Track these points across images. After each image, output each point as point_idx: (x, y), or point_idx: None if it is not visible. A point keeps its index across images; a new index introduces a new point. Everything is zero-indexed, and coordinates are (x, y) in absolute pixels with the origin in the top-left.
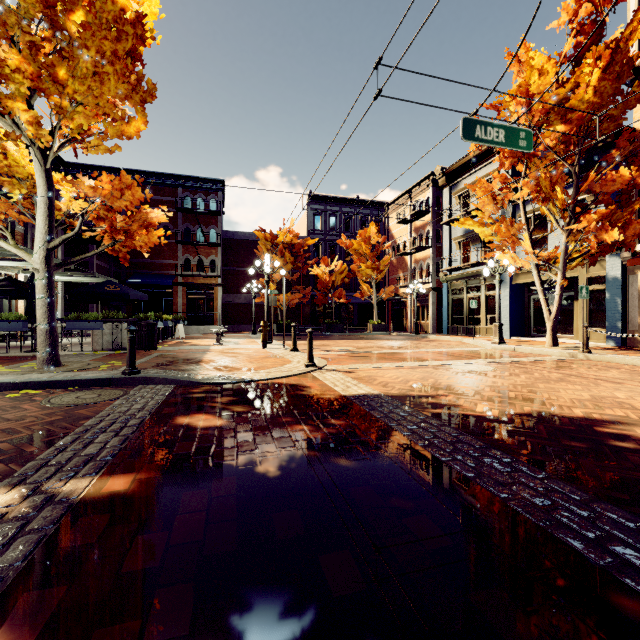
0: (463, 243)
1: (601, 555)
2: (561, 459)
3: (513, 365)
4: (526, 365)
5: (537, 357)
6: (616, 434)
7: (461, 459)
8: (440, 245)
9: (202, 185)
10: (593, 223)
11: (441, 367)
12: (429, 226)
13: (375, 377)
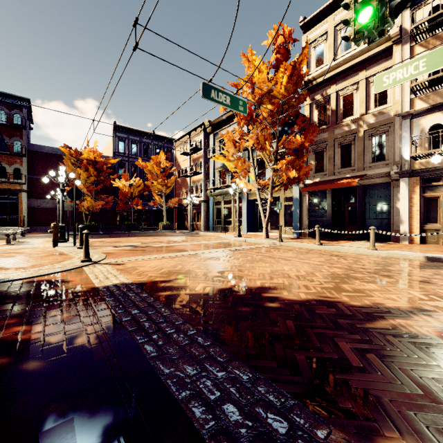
0: (222, 172)
1: (208, 420)
2: (229, 324)
3: (239, 251)
4: (247, 251)
5: (256, 245)
6: (272, 297)
7: (154, 339)
8: (208, 172)
9: (4, 99)
10: (284, 165)
11: (193, 256)
12: (201, 158)
13: (138, 267)
